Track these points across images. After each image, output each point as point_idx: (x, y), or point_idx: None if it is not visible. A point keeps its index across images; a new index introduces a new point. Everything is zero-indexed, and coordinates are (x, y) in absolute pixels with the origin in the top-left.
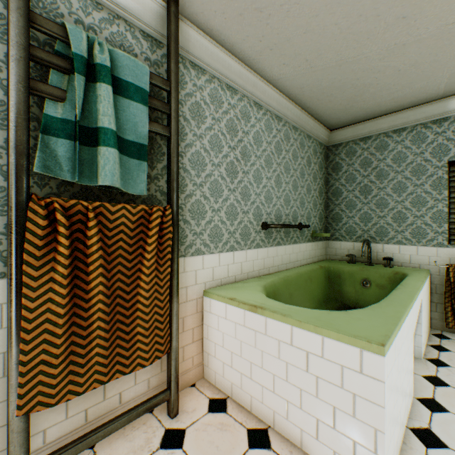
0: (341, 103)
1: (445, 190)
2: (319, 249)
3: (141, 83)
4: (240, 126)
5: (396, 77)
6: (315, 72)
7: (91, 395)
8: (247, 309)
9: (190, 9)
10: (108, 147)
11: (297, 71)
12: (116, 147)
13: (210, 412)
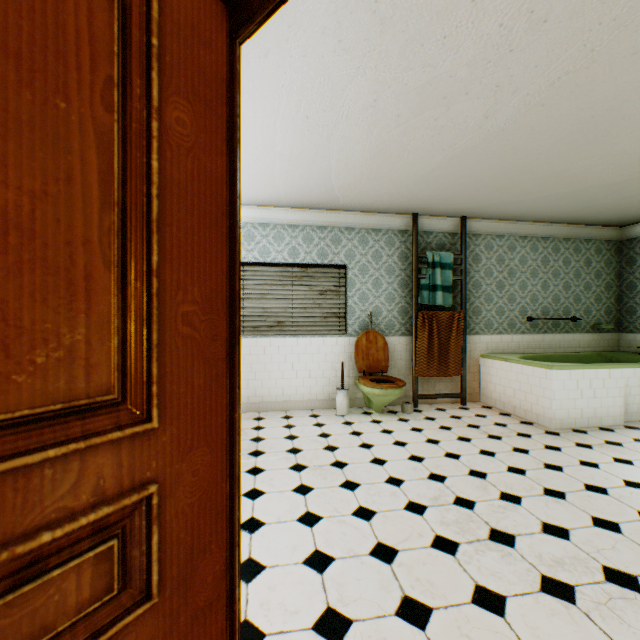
0: (610, 216)
1: None
2: (605, 340)
3: (449, 261)
4: (506, 256)
5: None
6: (565, 213)
7: (429, 385)
8: (502, 361)
9: (471, 216)
10: (439, 291)
11: (550, 215)
12: (441, 291)
13: (482, 407)
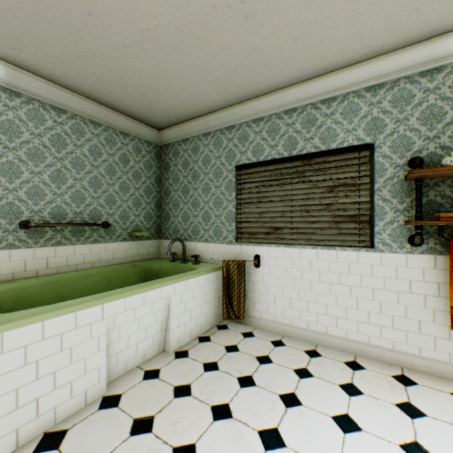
0: (136, 101)
1: (234, 192)
2: (147, 248)
3: None
4: None
5: (159, 80)
6: (63, 62)
7: None
8: None
9: None
10: None
11: (41, 59)
12: None
13: None
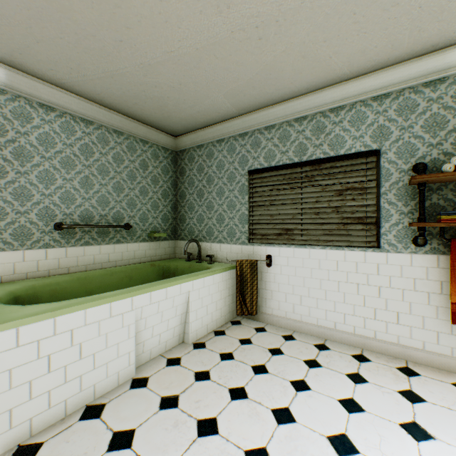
0: (156, 112)
1: (246, 196)
2: (164, 248)
3: None
4: (13, 126)
5: (178, 93)
6: (94, 80)
7: None
8: None
9: None
10: None
11: (74, 78)
12: None
13: None
